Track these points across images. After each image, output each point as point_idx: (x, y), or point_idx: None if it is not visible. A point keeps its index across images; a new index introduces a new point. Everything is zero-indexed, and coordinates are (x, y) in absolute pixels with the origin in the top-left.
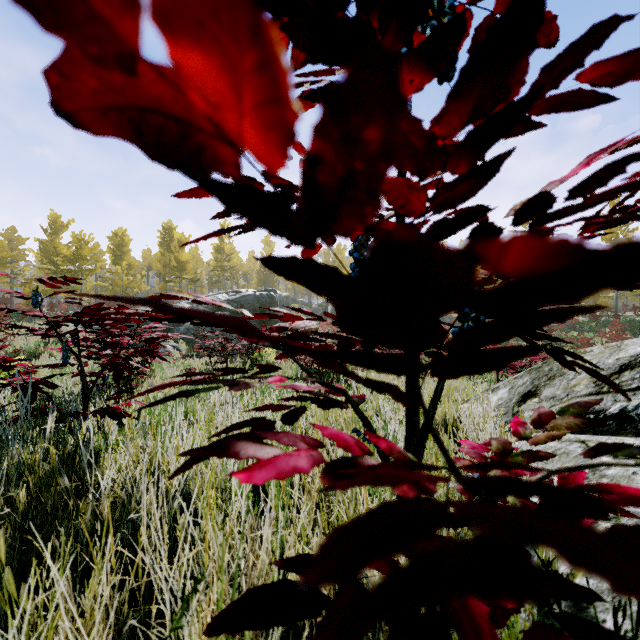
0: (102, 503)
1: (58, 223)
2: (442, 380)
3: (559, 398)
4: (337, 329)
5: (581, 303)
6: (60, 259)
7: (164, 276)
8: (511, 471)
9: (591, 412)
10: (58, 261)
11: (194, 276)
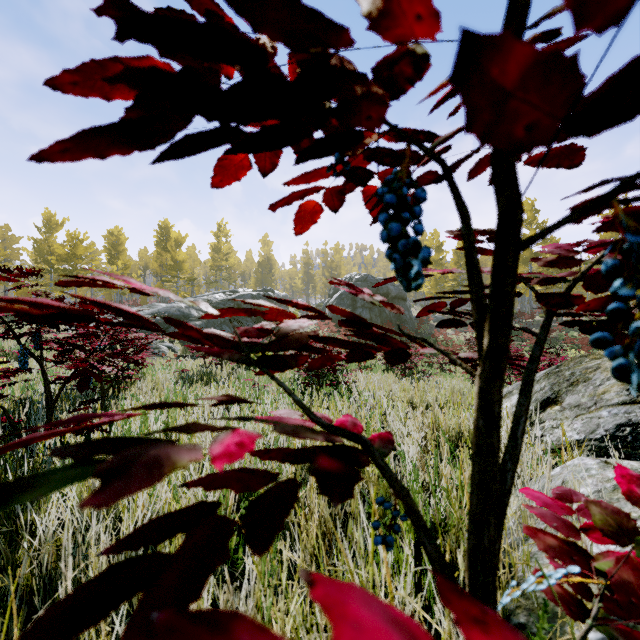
0: (41, 553)
1: (52, 222)
2: (523, 416)
3: (585, 407)
4: (335, 329)
5: None
6: (54, 258)
7: (161, 276)
8: (634, 564)
9: (627, 424)
10: (52, 260)
11: (191, 276)
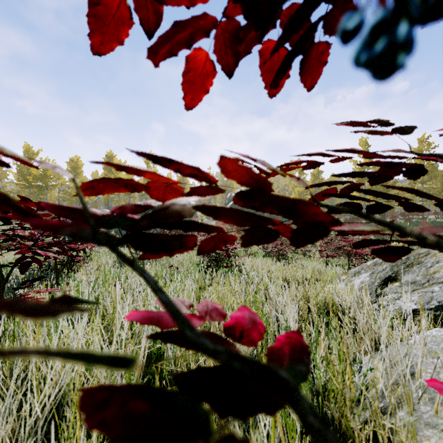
0: None
1: (30, 152)
2: None
3: (420, 283)
4: (229, 227)
5: (397, 209)
6: (31, 177)
7: None
8: None
9: None
10: (30, 179)
11: None
